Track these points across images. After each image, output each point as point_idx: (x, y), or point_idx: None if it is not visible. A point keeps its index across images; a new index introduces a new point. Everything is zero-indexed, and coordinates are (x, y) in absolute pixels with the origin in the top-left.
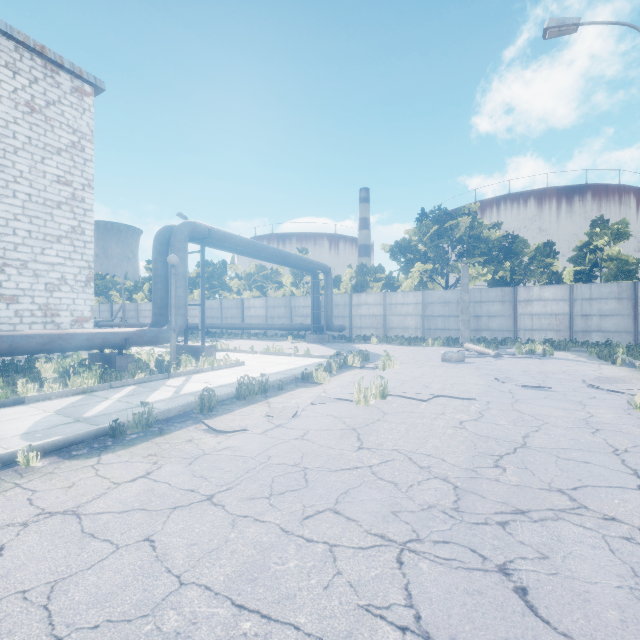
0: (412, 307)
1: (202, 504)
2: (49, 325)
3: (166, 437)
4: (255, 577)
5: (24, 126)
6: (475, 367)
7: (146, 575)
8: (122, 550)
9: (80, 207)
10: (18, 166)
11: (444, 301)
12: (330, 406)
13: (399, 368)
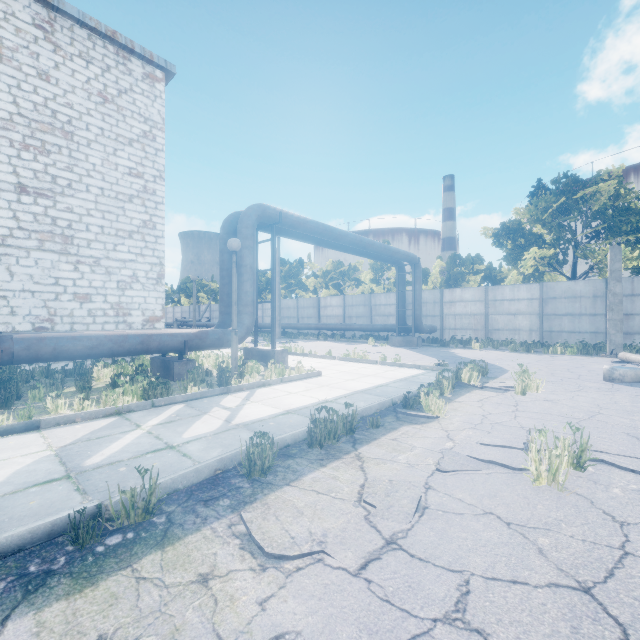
0: (525, 304)
1: None
2: (121, 325)
3: (165, 555)
4: None
5: (97, 117)
6: None
7: None
8: None
9: (151, 200)
10: (91, 159)
11: (573, 295)
12: (477, 481)
13: (545, 391)
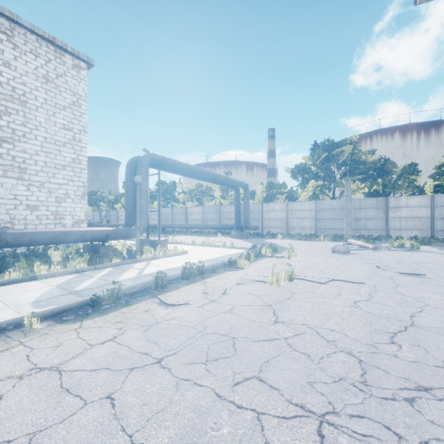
0: (307, 212)
1: (153, 366)
2: (58, 225)
3: (130, 308)
4: (194, 442)
5: (42, 92)
6: (359, 257)
7: (105, 432)
8: (88, 406)
9: (78, 145)
10: (38, 118)
11: (332, 208)
12: (250, 286)
13: (300, 257)
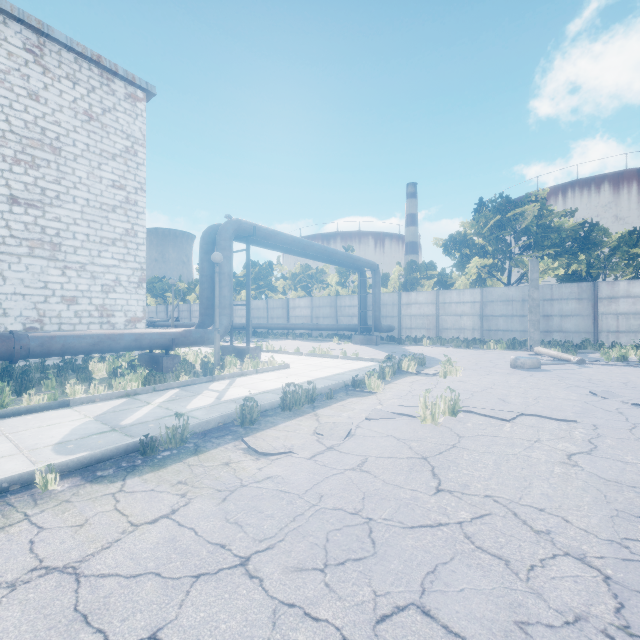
0: (469, 306)
1: (233, 573)
2: (105, 325)
3: (201, 457)
4: None
5: (83, 134)
6: (557, 376)
7: None
8: None
9: (133, 210)
10: (77, 173)
11: (506, 299)
12: (389, 423)
13: (462, 375)
